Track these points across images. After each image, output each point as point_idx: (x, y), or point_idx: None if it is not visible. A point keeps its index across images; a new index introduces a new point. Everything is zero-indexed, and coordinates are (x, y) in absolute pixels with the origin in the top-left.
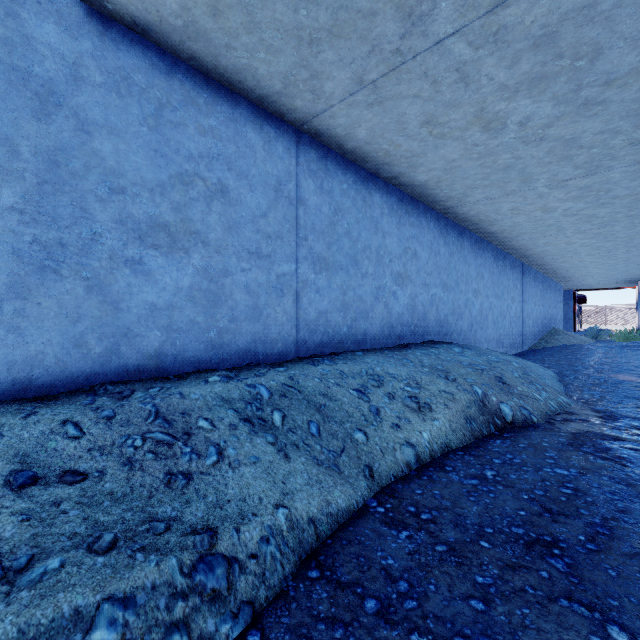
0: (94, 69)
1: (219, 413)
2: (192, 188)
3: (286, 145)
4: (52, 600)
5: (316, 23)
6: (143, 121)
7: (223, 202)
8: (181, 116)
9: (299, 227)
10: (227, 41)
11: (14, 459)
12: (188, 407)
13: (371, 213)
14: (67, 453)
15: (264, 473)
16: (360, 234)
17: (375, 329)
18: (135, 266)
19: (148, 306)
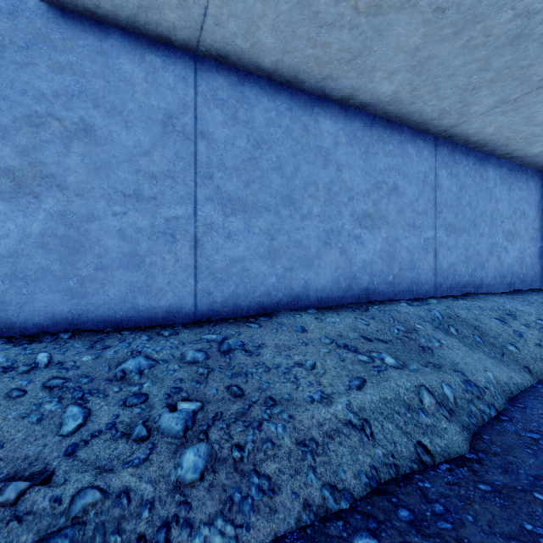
0: (342, 136)
1: (421, 322)
2: (381, 190)
3: (429, 149)
4: (426, 376)
5: (482, 79)
6: (360, 157)
7: (395, 195)
8: (376, 149)
9: (437, 204)
10: (412, 101)
11: (353, 330)
12: (405, 317)
13: (486, 185)
14: (369, 331)
15: (466, 355)
16: (478, 203)
17: (489, 277)
18: (357, 239)
19: (362, 261)
